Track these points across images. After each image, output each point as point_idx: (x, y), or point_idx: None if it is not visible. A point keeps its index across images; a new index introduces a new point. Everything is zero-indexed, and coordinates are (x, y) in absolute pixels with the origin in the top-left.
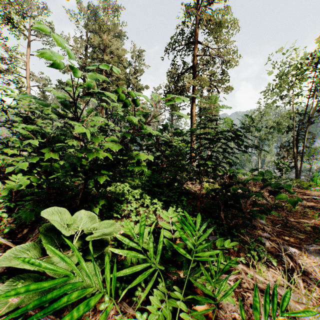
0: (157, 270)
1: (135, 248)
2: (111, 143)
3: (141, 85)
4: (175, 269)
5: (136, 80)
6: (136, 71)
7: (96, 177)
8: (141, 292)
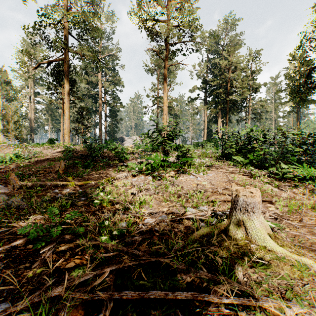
0: (310, 173)
1: (297, 178)
2: (293, 146)
3: (259, 83)
4: (315, 179)
5: (254, 81)
6: (253, 72)
7: (287, 155)
8: (303, 183)
